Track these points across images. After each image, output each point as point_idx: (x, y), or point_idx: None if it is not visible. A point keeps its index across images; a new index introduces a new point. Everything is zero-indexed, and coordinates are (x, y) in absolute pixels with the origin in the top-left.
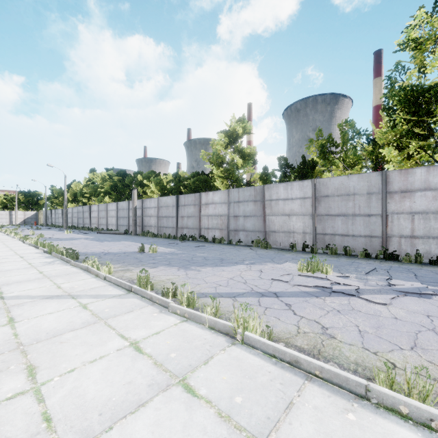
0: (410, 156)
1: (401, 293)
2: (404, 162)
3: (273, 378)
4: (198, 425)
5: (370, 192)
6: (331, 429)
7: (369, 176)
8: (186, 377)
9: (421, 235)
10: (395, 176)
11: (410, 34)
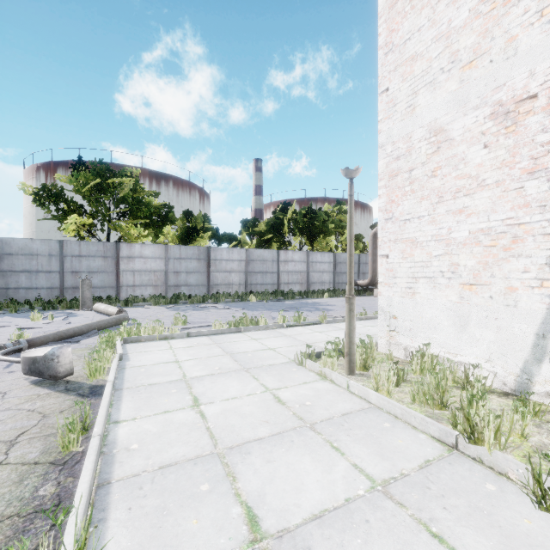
0: None
1: None
2: None
3: (140, 497)
4: (260, 477)
5: None
6: (162, 445)
7: None
8: (248, 544)
9: None
10: None
11: None
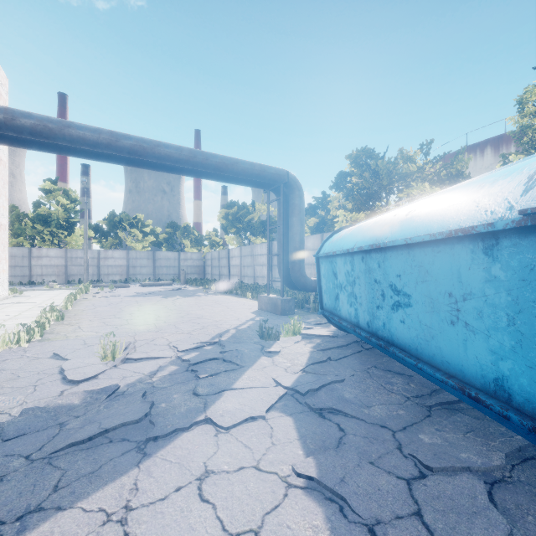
0: (45, 241)
1: (25, 288)
2: (43, 243)
3: None
4: None
5: (24, 256)
6: None
7: (23, 249)
8: None
9: (45, 274)
10: (35, 250)
11: (46, 187)
